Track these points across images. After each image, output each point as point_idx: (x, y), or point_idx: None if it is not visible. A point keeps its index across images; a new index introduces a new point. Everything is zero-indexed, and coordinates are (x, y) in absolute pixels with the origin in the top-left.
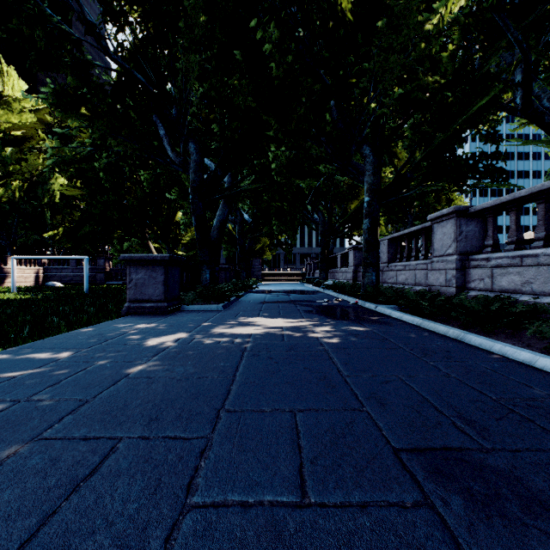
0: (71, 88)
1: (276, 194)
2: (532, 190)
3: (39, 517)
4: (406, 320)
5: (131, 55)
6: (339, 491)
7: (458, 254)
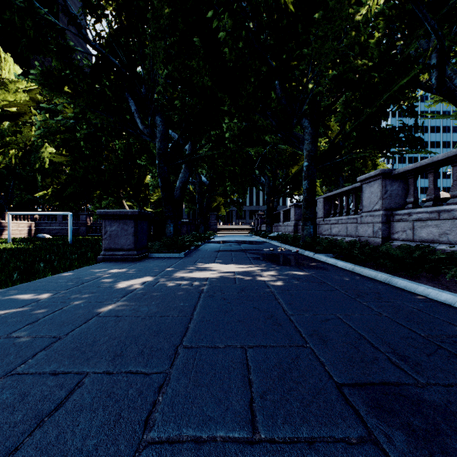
0: (56, 70)
1: (229, 160)
2: (448, 154)
3: (1, 454)
4: (340, 266)
5: (107, 43)
6: (287, 426)
7: (384, 210)
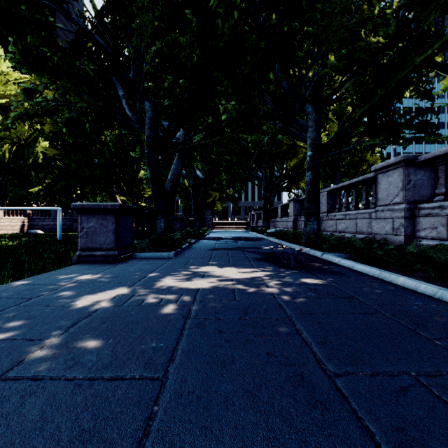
0: (32, 47)
1: (225, 150)
2: None
3: None
4: (360, 270)
5: (92, 23)
6: None
7: (406, 203)
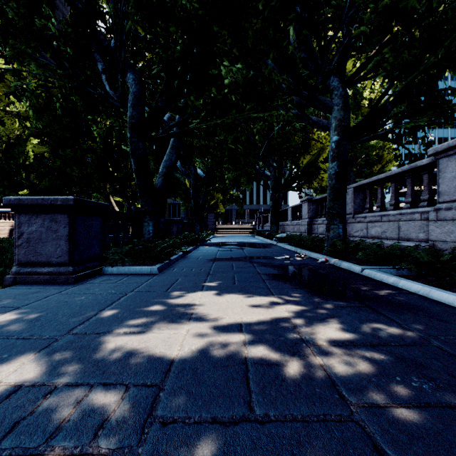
0: None
1: (229, 136)
2: None
3: None
4: (446, 302)
5: None
6: None
7: None
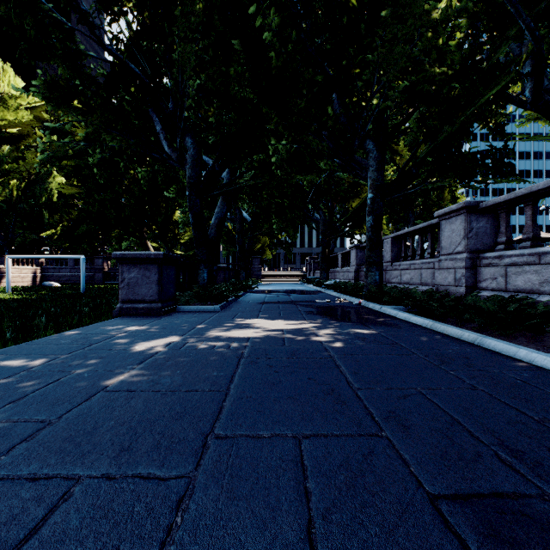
0: (63, 80)
1: (276, 191)
2: None
3: None
4: (415, 322)
5: (126, 47)
6: None
7: (468, 252)
